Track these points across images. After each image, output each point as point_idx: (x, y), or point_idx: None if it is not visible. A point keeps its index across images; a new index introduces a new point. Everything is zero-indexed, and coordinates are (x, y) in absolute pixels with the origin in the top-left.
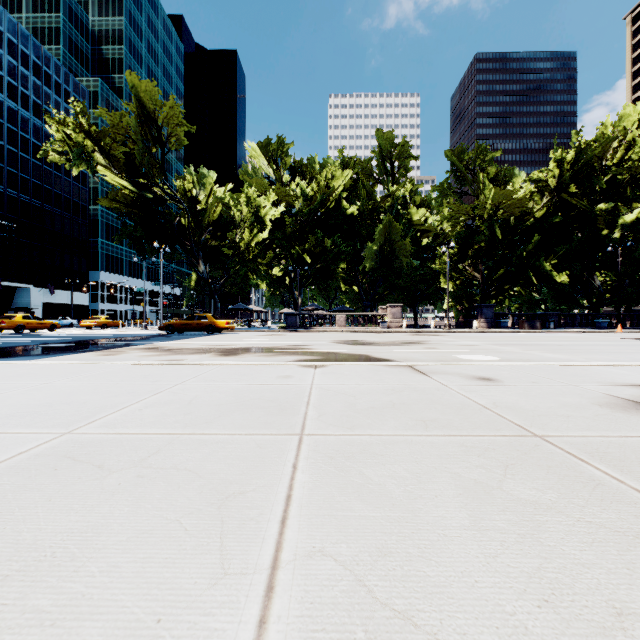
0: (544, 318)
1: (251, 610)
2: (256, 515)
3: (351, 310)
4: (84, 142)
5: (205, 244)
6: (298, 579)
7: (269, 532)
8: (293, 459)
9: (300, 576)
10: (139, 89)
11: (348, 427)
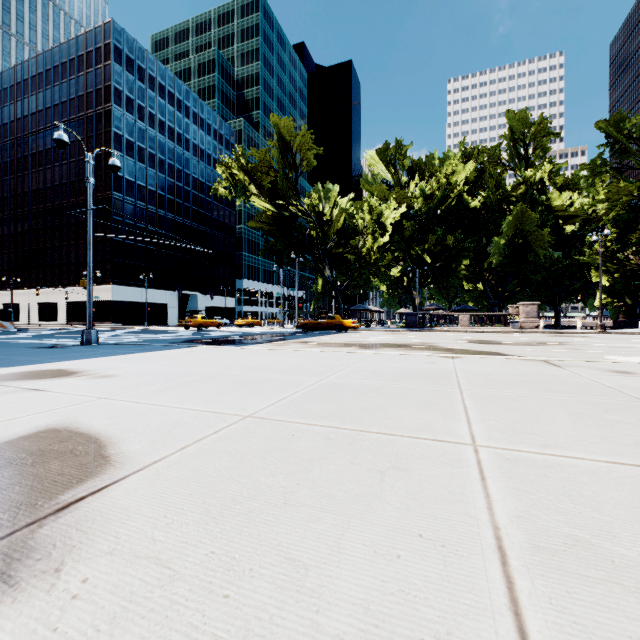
0: None
1: (464, 425)
2: (451, 409)
3: (475, 309)
4: (242, 179)
5: (330, 251)
6: (480, 423)
7: (460, 413)
8: (460, 397)
9: (481, 422)
10: (280, 127)
11: (491, 388)
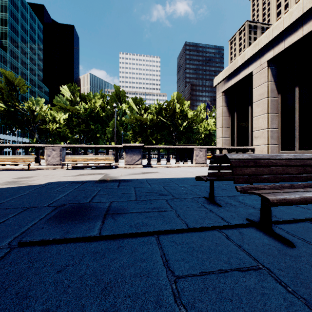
0: (160, 155)
1: None
2: None
3: (103, 152)
4: None
5: (39, 127)
6: None
7: None
8: None
9: None
10: (7, 74)
11: None
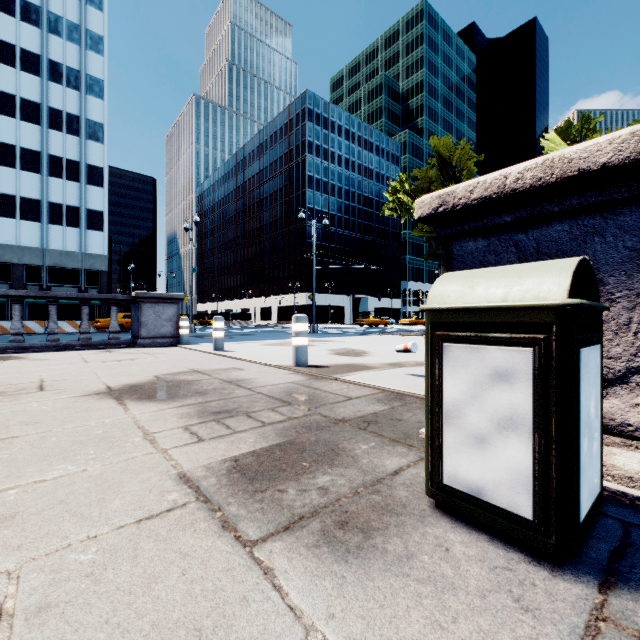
0: None
1: None
2: None
3: None
4: (406, 200)
5: None
6: None
7: None
8: None
9: None
10: (440, 146)
11: None
